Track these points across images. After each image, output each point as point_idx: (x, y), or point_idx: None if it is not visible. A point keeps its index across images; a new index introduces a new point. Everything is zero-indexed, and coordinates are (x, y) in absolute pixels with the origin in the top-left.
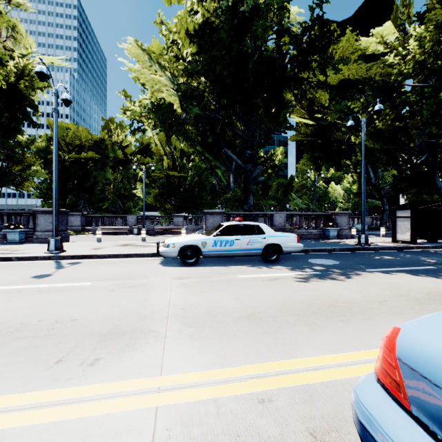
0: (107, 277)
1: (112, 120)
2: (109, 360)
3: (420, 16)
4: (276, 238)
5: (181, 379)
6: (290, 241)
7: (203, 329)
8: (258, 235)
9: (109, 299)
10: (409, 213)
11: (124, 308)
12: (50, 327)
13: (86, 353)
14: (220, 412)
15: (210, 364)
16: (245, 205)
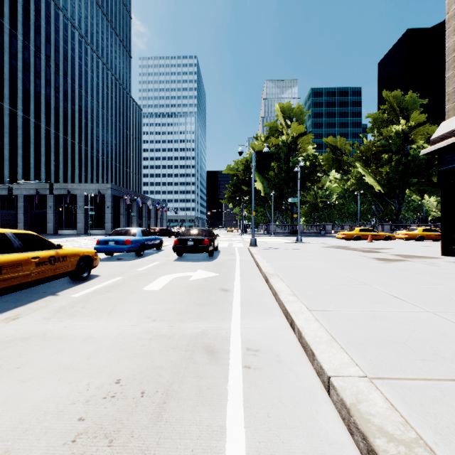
0: None
1: None
2: None
3: None
4: None
5: None
6: None
7: None
8: None
9: None
10: None
11: None
12: None
13: None
14: None
15: None
16: (396, 221)
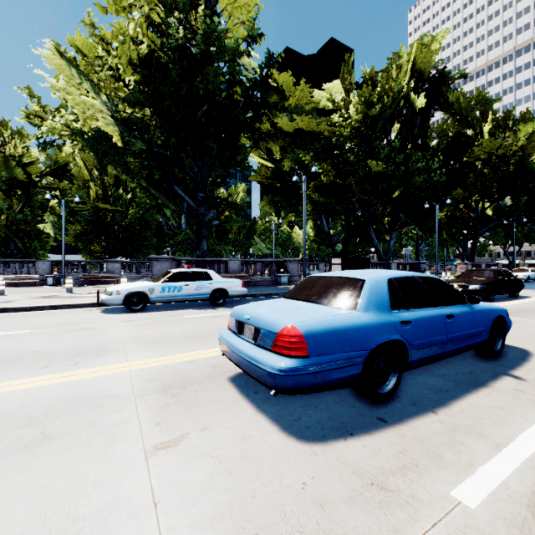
0: (45, 326)
1: (5, 123)
2: (87, 362)
3: (359, 85)
4: (223, 283)
5: (142, 362)
6: (235, 286)
7: (154, 344)
8: (206, 281)
9: (61, 338)
10: (340, 261)
11: (81, 341)
12: (17, 356)
13: (66, 362)
14: (167, 367)
15: (160, 356)
16: (198, 250)
